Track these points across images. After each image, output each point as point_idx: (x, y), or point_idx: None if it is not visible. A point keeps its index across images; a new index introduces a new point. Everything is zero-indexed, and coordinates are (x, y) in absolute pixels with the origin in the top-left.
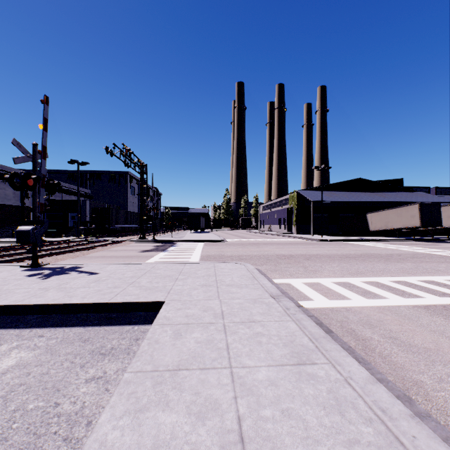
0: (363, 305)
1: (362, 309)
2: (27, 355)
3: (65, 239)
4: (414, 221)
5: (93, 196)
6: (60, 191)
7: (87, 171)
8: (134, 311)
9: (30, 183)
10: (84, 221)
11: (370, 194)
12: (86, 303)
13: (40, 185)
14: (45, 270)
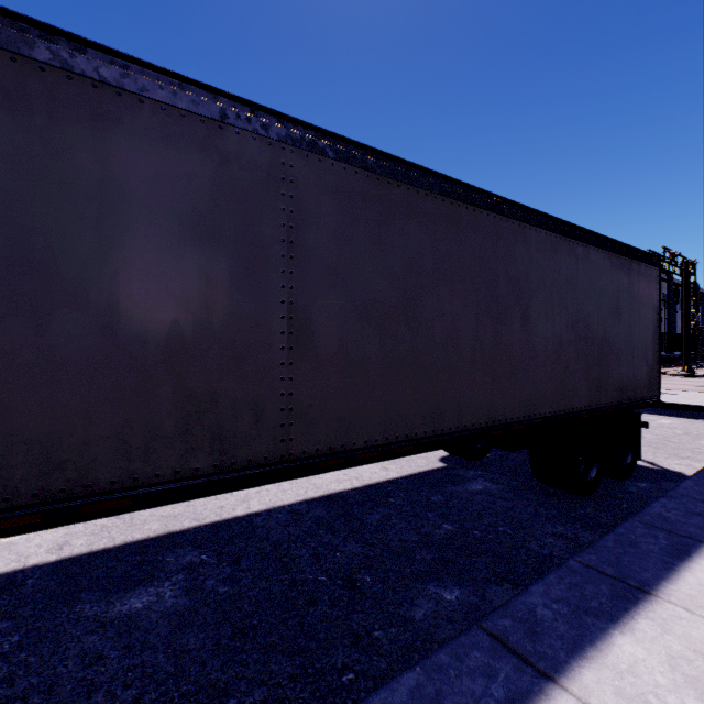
0: None
1: None
2: (672, 422)
3: None
4: None
5: None
6: None
7: None
8: None
9: None
10: None
11: None
12: (698, 405)
13: None
14: None
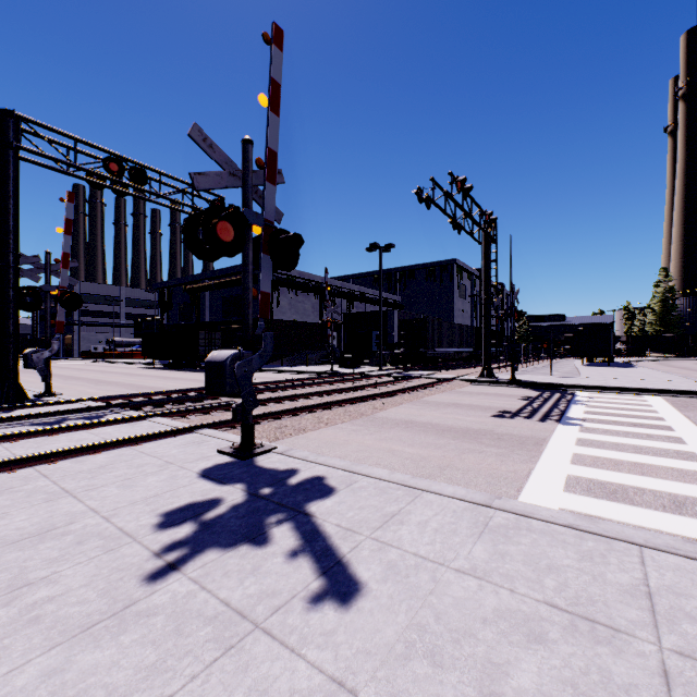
0: None
1: None
2: None
3: (362, 371)
4: None
5: (403, 305)
6: (363, 301)
7: (396, 268)
8: None
9: (224, 236)
10: (390, 343)
11: None
12: None
13: (261, 247)
14: (238, 483)
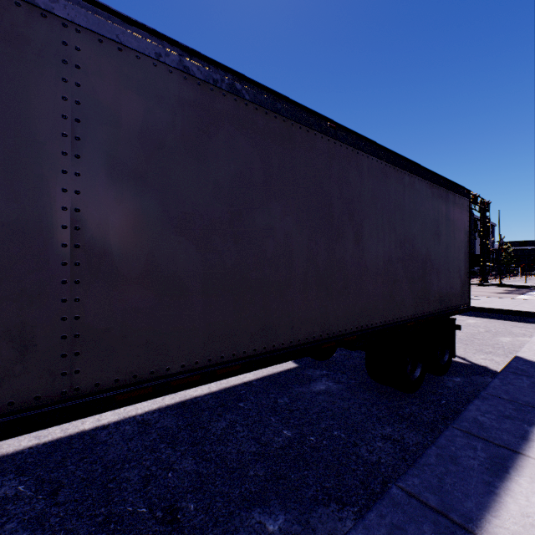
0: None
1: None
2: (476, 321)
3: None
4: None
5: None
6: None
7: None
8: (528, 317)
9: None
10: None
11: None
12: (495, 308)
13: None
14: None
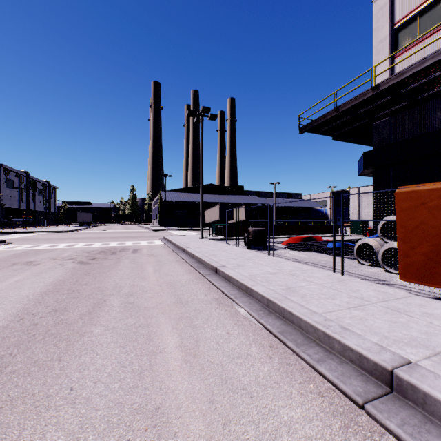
0: (8, 249)
1: (1, 250)
2: None
3: None
4: (218, 216)
5: None
6: None
7: None
8: None
9: None
10: None
11: (216, 196)
12: None
13: None
14: None
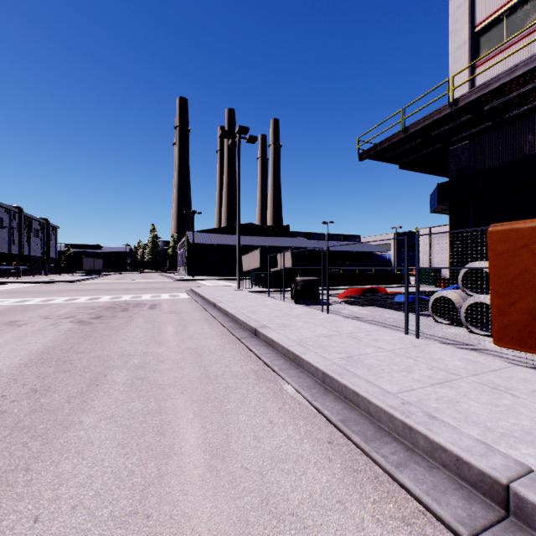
0: None
1: None
2: None
3: None
4: (258, 263)
5: None
6: None
7: None
8: None
9: None
10: None
11: (256, 238)
12: None
13: None
14: None
